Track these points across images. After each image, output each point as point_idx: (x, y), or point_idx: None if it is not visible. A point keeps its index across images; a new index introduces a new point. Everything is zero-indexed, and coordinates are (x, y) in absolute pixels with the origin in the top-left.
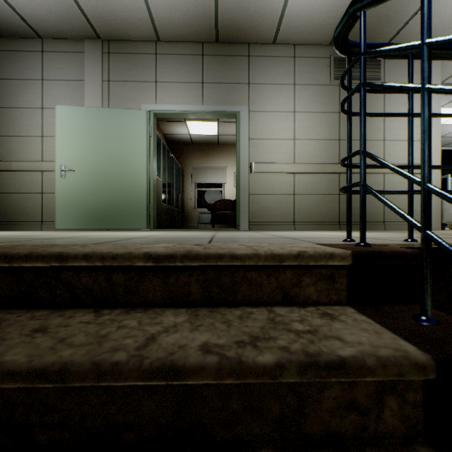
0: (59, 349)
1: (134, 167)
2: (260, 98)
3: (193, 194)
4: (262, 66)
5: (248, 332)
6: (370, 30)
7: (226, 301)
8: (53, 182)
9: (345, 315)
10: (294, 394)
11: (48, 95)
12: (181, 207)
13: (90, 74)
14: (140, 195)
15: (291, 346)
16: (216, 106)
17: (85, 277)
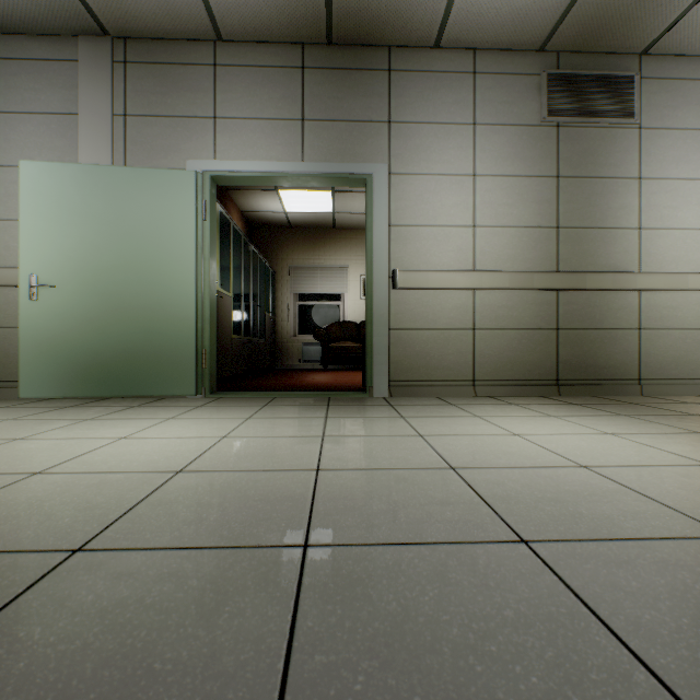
0: None
1: (172, 279)
2: (411, 149)
3: (291, 312)
4: (414, 90)
5: None
6: (619, 22)
7: None
8: (18, 307)
9: None
10: None
11: (8, 142)
12: (272, 336)
13: (88, 102)
14: (184, 331)
15: None
16: (328, 165)
17: None
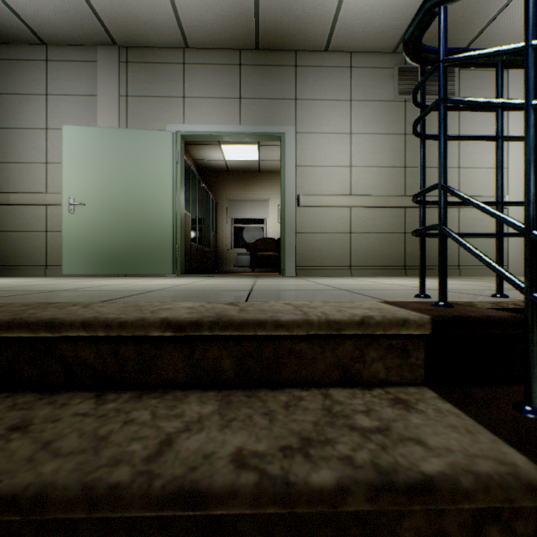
0: (40, 460)
1: (157, 200)
2: (310, 117)
3: (229, 232)
4: (312, 78)
5: (297, 432)
6: None
7: (268, 380)
8: (59, 218)
9: (424, 402)
10: (360, 524)
11: (53, 113)
12: (215, 248)
13: (104, 88)
14: (165, 233)
15: (356, 455)
16: (256, 127)
17: (85, 350)
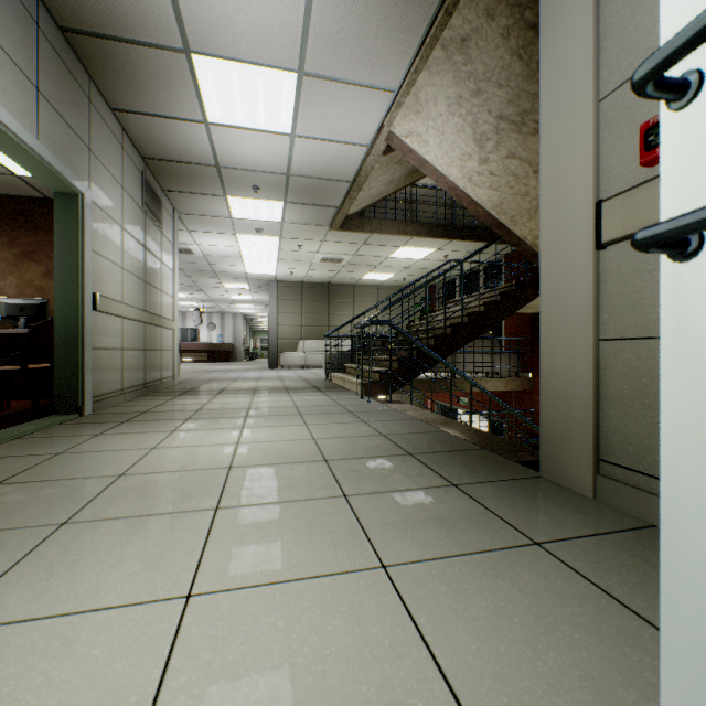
0: None
1: None
2: (101, 185)
3: None
4: (102, 132)
5: None
6: (177, 178)
7: None
8: None
9: None
10: None
11: None
12: None
13: None
14: None
15: None
16: (60, 162)
17: None
